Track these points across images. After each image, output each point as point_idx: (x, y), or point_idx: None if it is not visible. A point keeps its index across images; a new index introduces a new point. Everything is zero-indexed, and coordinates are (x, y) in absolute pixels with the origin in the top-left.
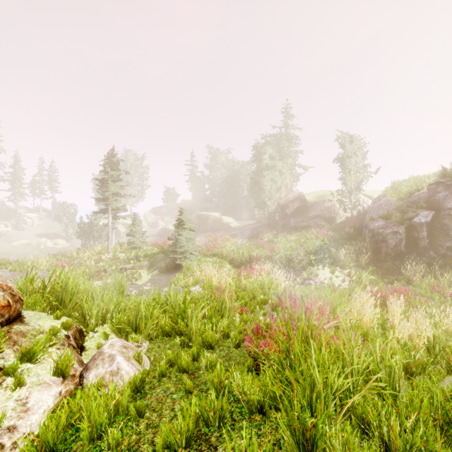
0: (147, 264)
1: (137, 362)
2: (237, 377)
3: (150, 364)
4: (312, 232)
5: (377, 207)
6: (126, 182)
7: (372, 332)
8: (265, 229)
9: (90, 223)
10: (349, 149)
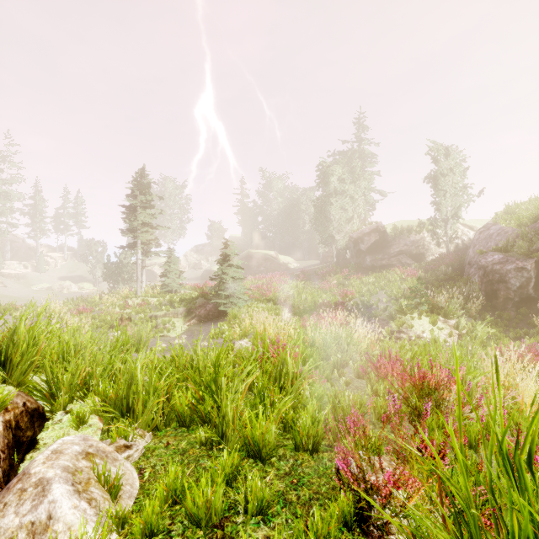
0: (184, 311)
1: (105, 492)
2: None
3: (140, 489)
4: (396, 272)
5: (485, 238)
6: (160, 210)
7: None
8: (333, 270)
9: (118, 263)
10: (444, 165)
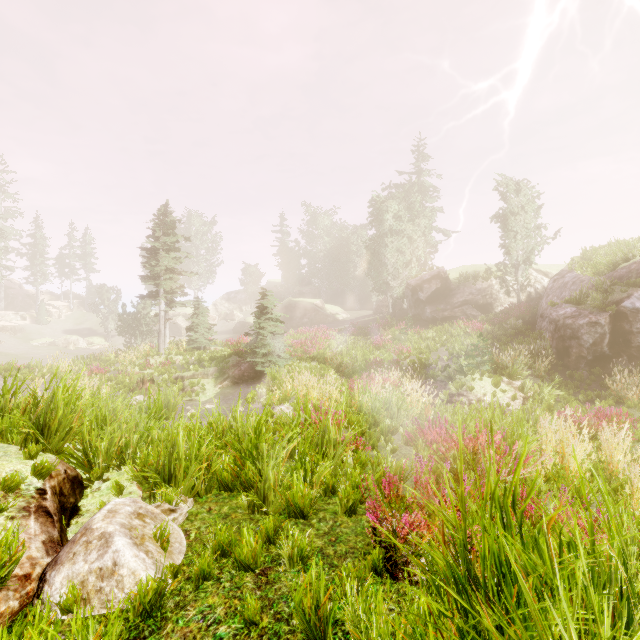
0: (215, 371)
1: (159, 547)
2: (353, 592)
3: (187, 547)
4: (459, 326)
5: (559, 287)
6: (186, 253)
7: (587, 487)
8: (387, 322)
9: (136, 314)
10: (514, 202)
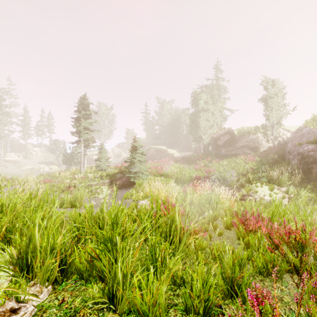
0: (108, 182)
1: None
2: None
3: None
4: (241, 158)
5: (299, 136)
6: (95, 120)
7: None
8: (201, 157)
9: (72, 153)
10: (271, 91)
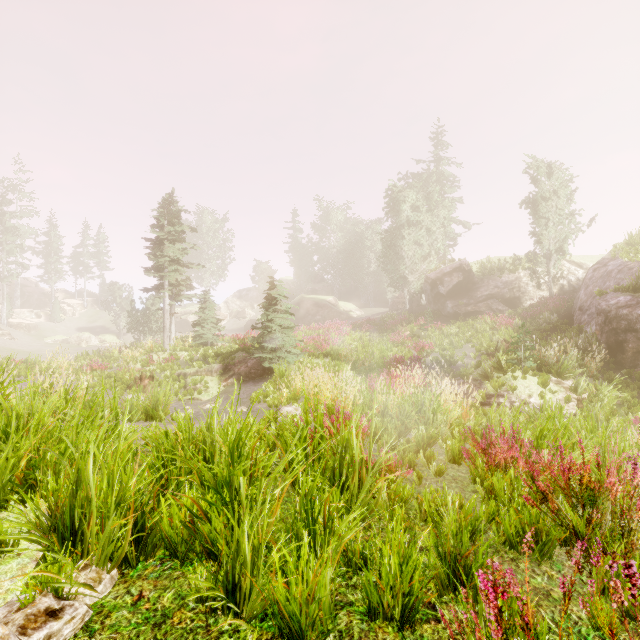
0: (219, 368)
1: None
2: None
3: None
4: (485, 321)
5: (601, 276)
6: (193, 245)
7: None
8: (405, 318)
9: (145, 310)
10: (545, 186)
